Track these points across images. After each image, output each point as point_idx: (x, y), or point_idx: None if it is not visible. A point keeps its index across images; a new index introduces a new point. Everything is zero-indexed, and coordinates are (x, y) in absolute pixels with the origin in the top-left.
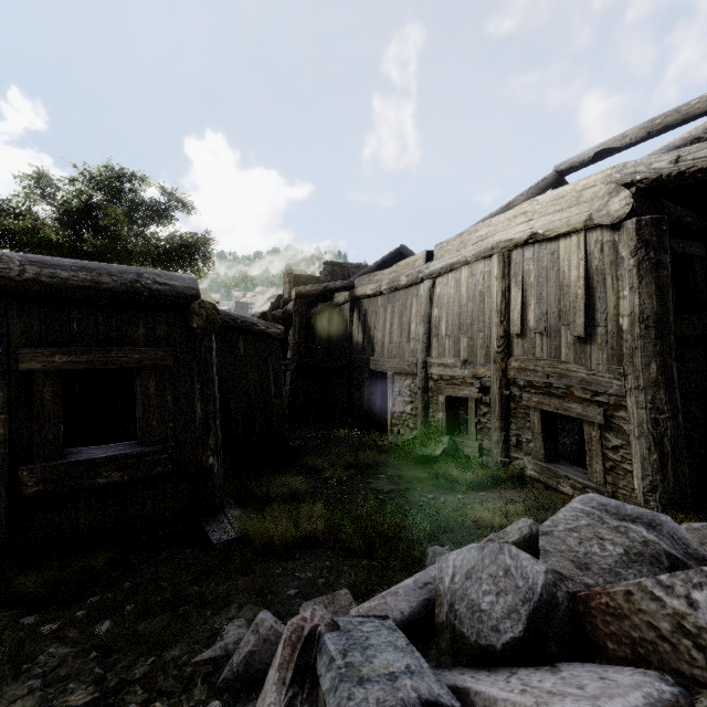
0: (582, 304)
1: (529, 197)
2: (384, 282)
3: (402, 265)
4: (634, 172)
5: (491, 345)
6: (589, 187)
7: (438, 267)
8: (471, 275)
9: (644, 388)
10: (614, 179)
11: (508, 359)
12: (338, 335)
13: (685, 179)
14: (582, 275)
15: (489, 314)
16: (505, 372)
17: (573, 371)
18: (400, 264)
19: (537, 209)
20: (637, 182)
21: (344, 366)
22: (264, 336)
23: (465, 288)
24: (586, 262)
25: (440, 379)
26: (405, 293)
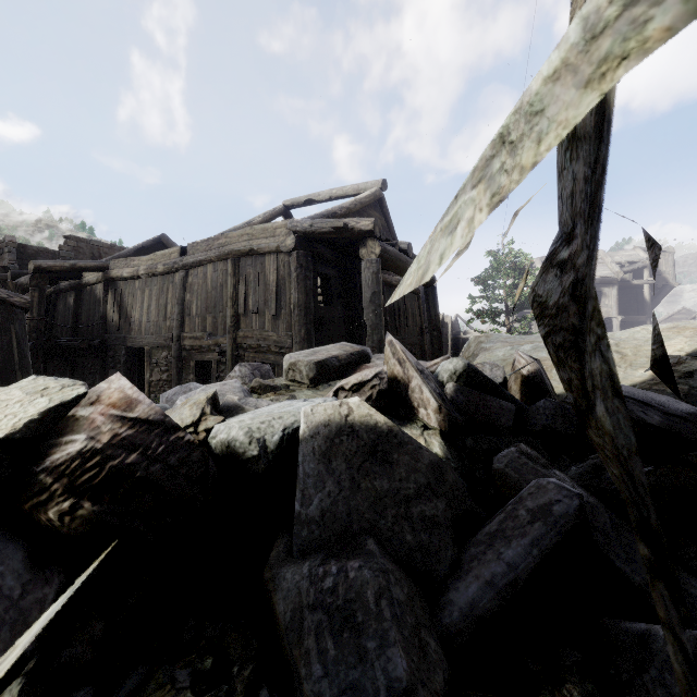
0: (275, 296)
1: (265, 219)
2: (142, 267)
3: (160, 255)
4: (296, 226)
5: (227, 321)
6: (279, 228)
7: (190, 262)
8: (214, 271)
9: (299, 342)
10: (289, 227)
11: (238, 331)
12: (89, 315)
13: (315, 236)
14: (275, 279)
15: (227, 300)
16: (235, 340)
17: (271, 336)
18: (158, 254)
19: (254, 233)
20: (298, 232)
21: (96, 344)
22: (6, 304)
23: (210, 280)
24: (277, 271)
25: (191, 349)
26: (163, 279)
